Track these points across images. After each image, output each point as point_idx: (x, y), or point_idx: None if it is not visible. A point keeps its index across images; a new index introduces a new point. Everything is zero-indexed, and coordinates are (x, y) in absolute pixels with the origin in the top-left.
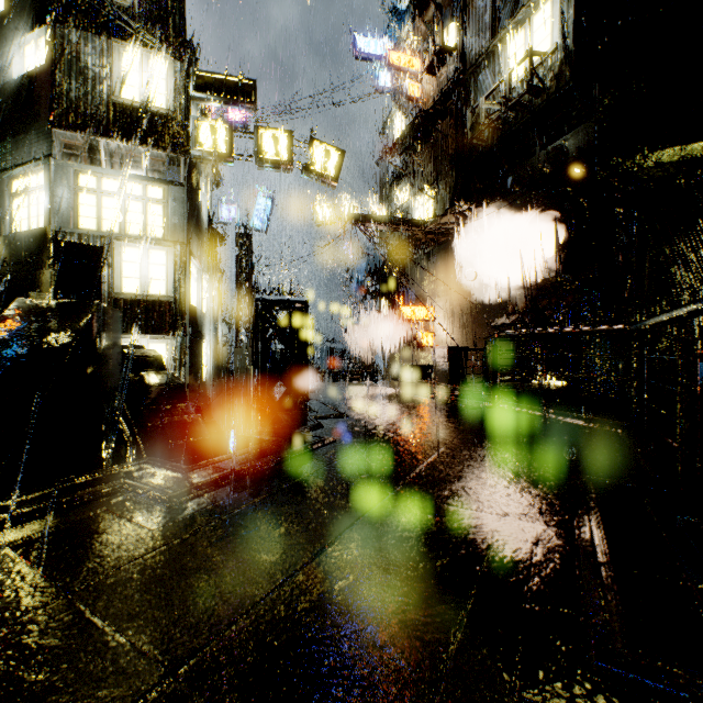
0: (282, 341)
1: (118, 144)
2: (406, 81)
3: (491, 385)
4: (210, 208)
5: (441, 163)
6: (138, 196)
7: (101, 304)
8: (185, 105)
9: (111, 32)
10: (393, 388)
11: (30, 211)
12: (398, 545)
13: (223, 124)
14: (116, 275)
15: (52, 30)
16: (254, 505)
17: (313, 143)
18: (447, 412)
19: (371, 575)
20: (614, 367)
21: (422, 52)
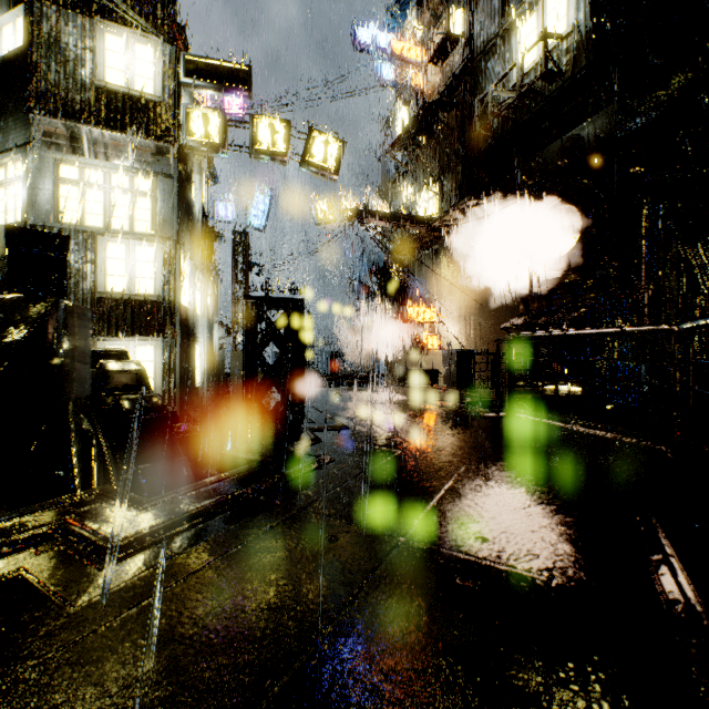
0: (276, 343)
1: (101, 132)
2: (410, 72)
3: (506, 391)
4: (205, 205)
5: (446, 157)
6: (125, 188)
7: (59, 300)
8: (174, 92)
9: (94, 11)
10: (398, 394)
11: (7, 204)
12: (418, 635)
13: (216, 112)
14: (100, 272)
15: (29, 7)
16: (223, 561)
17: (312, 133)
18: (459, 422)
19: (382, 701)
20: (635, 372)
21: (427, 41)
